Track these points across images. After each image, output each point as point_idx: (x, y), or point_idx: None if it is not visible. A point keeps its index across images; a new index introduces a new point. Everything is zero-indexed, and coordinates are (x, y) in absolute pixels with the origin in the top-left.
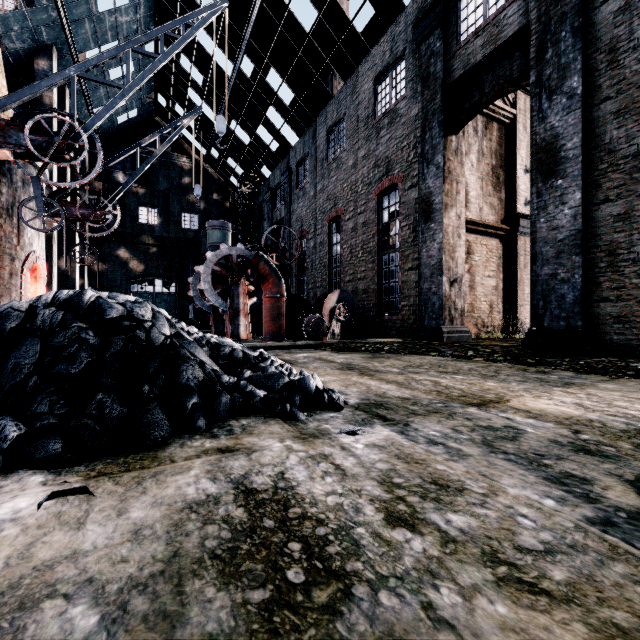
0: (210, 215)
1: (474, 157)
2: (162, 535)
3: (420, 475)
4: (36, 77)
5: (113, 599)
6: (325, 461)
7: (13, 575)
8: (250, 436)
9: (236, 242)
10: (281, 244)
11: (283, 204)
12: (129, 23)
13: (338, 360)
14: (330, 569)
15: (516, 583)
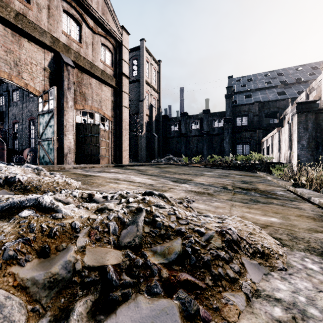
0: None
1: (79, 112)
2: None
3: None
4: None
5: None
6: None
7: None
8: None
9: None
10: (4, 129)
11: (4, 105)
12: None
13: None
14: None
15: None
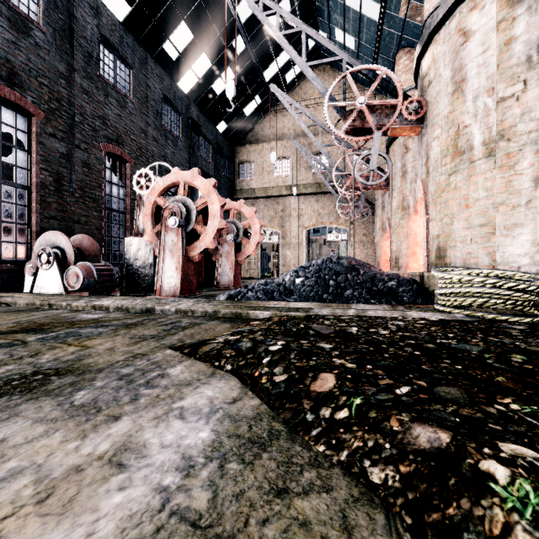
0: None
1: None
2: None
3: None
4: None
5: None
6: None
7: None
8: None
9: None
10: None
11: None
12: None
13: None
14: None
15: None
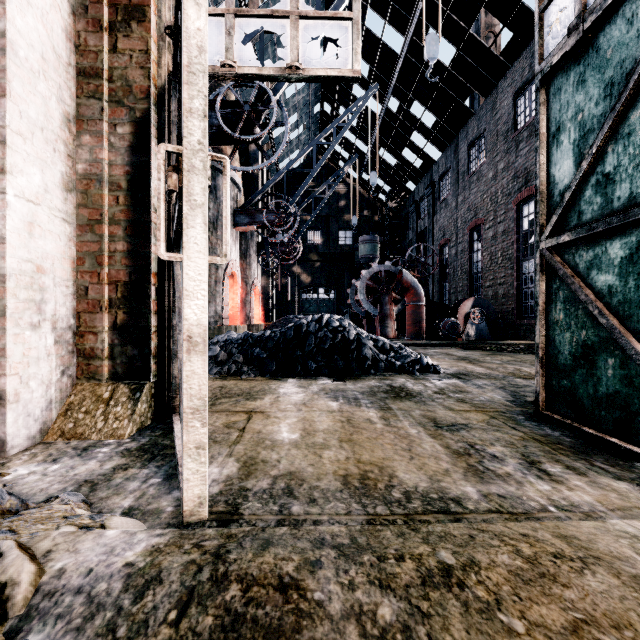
0: (361, 230)
1: None
2: (368, 388)
3: (456, 389)
4: (250, 157)
5: (361, 392)
6: (421, 384)
7: (337, 388)
8: (392, 377)
9: (383, 251)
10: (421, 259)
11: (426, 215)
12: (304, 98)
13: (459, 355)
14: (412, 395)
15: (461, 401)
